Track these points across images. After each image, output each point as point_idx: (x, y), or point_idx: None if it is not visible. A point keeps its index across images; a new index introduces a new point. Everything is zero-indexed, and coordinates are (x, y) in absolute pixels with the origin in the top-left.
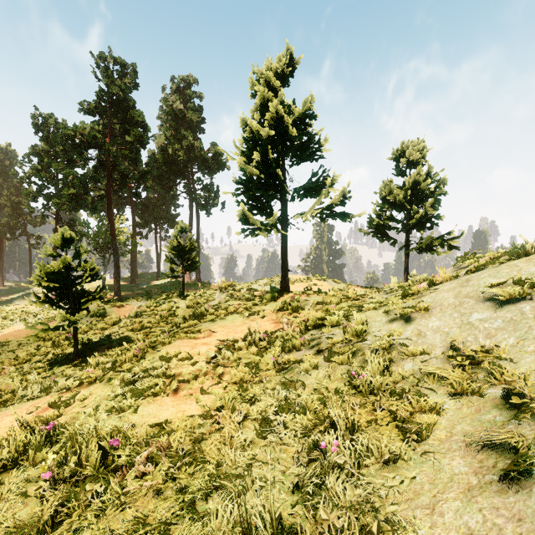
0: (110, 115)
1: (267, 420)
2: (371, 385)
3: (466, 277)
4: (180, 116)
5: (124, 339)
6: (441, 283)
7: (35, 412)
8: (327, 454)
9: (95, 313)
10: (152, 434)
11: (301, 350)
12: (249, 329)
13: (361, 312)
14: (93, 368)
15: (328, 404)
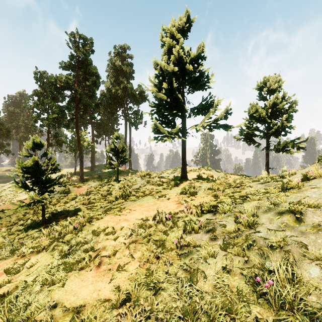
0: (77, 70)
1: None
2: (281, 298)
3: None
4: (119, 69)
5: (77, 210)
6: (315, 178)
7: None
8: None
9: (63, 191)
10: None
11: (199, 233)
12: (158, 210)
13: (247, 201)
14: (45, 237)
15: (233, 312)
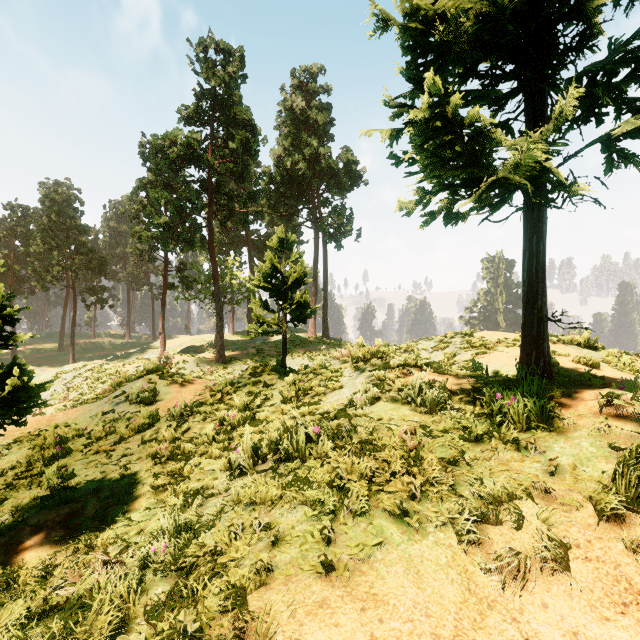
0: (212, 120)
1: None
2: None
3: None
4: (301, 119)
5: (123, 488)
6: None
7: None
8: None
9: (137, 397)
10: None
11: None
12: None
13: None
14: None
15: None
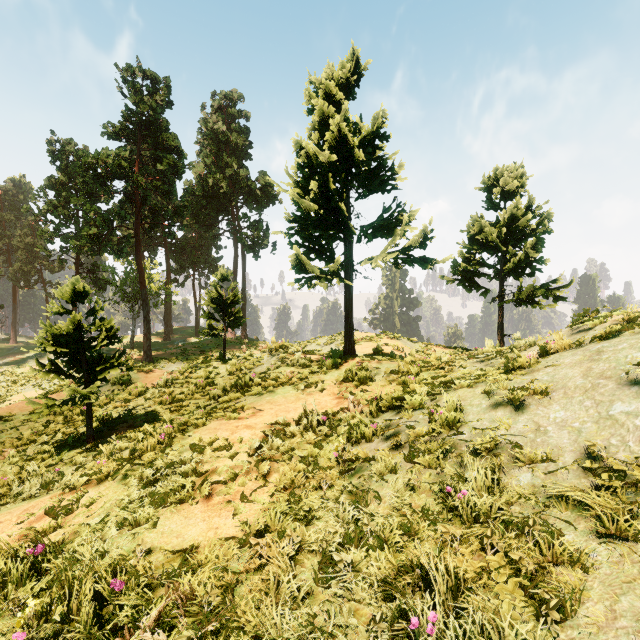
0: (139, 140)
1: (328, 556)
2: (475, 509)
3: (596, 347)
4: (222, 140)
5: (151, 415)
6: (557, 352)
7: (27, 521)
8: (419, 634)
9: (118, 381)
10: (171, 569)
11: (372, 442)
12: (304, 409)
13: (451, 389)
14: (106, 458)
15: (415, 533)
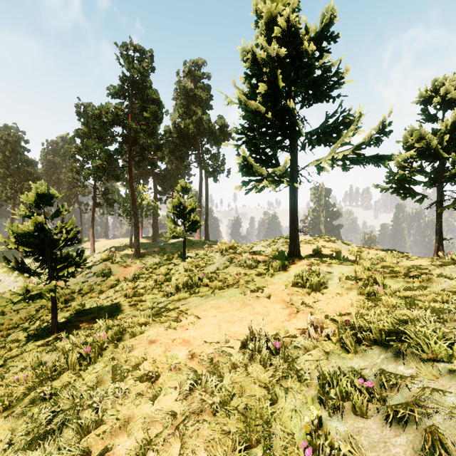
0: (131, 96)
1: None
2: None
3: None
4: (191, 95)
5: (114, 307)
6: None
7: None
8: None
9: (101, 273)
10: None
11: (368, 417)
12: (251, 327)
13: None
14: (28, 371)
15: None
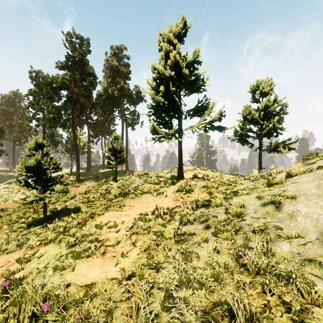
0: (74, 70)
1: (169, 293)
2: (257, 266)
3: (322, 172)
4: (116, 70)
5: (77, 209)
6: (296, 175)
7: (6, 265)
8: None
9: (61, 191)
10: (78, 297)
11: (193, 224)
12: (156, 206)
13: (237, 196)
14: (51, 231)
15: (220, 279)
